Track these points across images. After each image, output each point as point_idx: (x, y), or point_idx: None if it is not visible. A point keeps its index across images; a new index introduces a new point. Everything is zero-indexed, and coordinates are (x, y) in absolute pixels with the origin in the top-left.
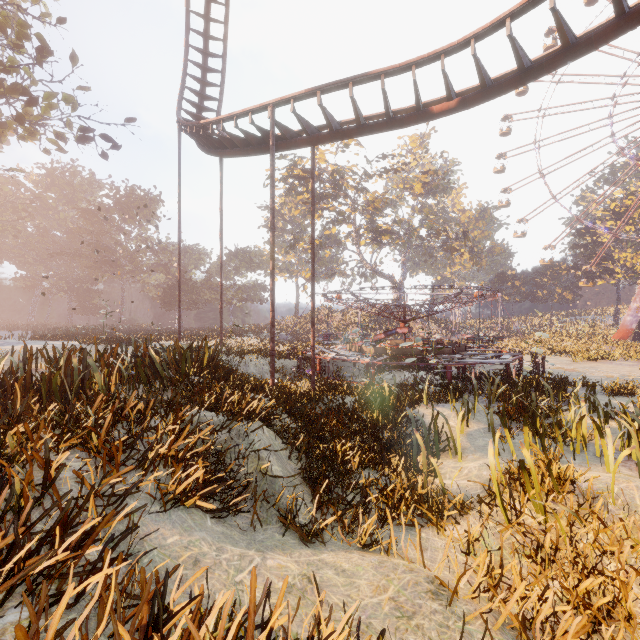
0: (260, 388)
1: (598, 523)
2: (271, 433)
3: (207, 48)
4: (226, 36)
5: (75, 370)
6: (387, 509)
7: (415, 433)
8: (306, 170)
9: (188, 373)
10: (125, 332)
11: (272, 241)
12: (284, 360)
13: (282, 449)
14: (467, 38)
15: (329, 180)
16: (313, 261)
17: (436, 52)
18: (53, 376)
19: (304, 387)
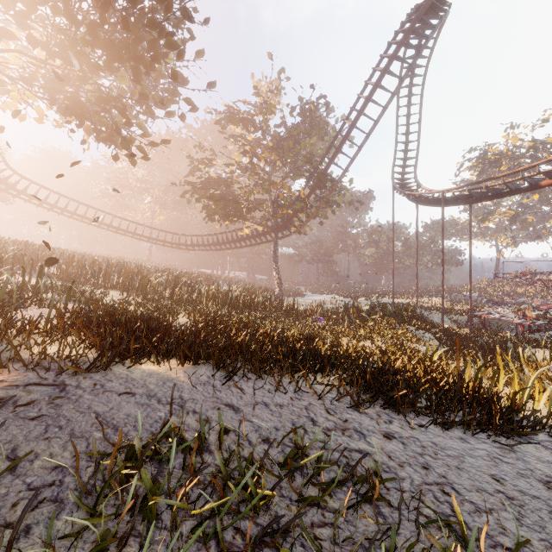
0: (433, 325)
1: (535, 371)
2: (433, 338)
3: (408, 130)
4: (420, 121)
5: (366, 311)
6: (461, 354)
7: (496, 347)
8: (497, 153)
9: (403, 315)
10: (354, 290)
11: (442, 257)
12: (458, 316)
13: (434, 339)
14: (549, 159)
15: (524, 156)
16: (470, 262)
17: (532, 165)
18: (373, 312)
19: (465, 331)
